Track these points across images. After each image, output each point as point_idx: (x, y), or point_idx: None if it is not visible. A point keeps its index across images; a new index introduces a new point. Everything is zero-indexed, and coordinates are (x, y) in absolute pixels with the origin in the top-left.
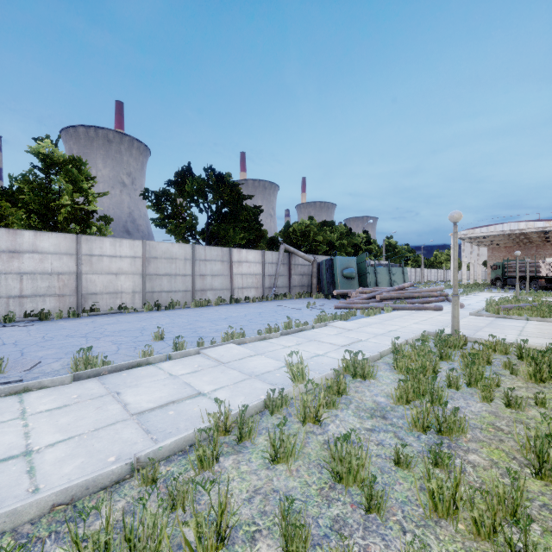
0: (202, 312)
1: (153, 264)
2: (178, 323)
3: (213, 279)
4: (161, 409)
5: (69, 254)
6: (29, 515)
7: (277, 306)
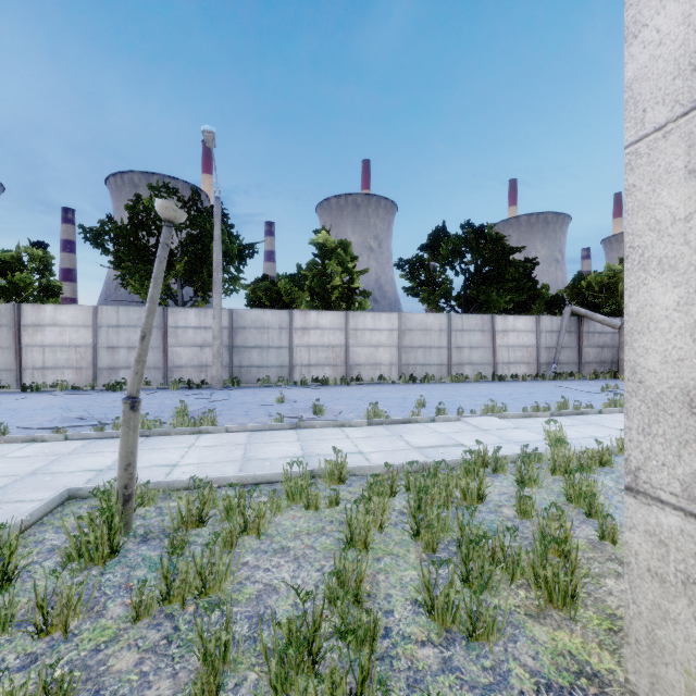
0: (459, 388)
1: (408, 336)
2: (436, 396)
3: (471, 352)
4: (433, 448)
5: (340, 329)
6: (377, 471)
7: (556, 387)
